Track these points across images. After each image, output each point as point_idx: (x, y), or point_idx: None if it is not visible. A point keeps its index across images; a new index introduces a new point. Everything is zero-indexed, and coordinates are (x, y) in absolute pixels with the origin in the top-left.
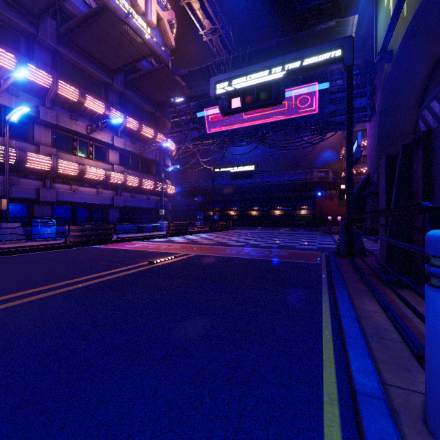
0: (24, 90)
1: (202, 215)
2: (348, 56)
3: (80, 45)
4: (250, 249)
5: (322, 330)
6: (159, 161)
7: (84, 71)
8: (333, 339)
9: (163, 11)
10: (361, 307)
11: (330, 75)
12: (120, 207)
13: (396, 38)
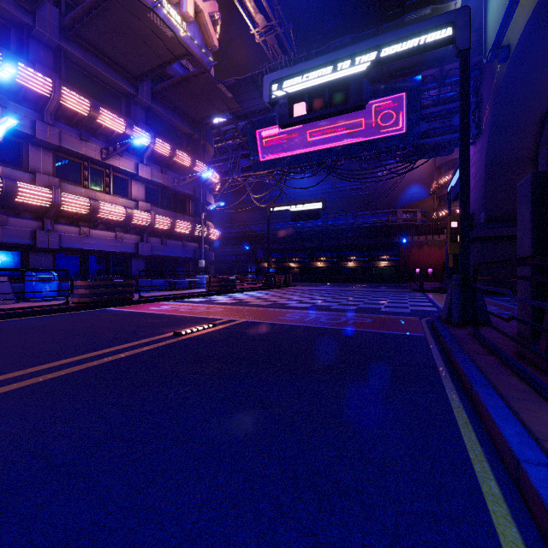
0: (15, 99)
1: (254, 268)
2: (462, 35)
3: (91, 41)
4: (319, 314)
5: (479, 484)
6: (198, 198)
7: (99, 78)
8: (511, 514)
9: (203, 1)
10: (545, 434)
11: (421, 84)
12: (147, 256)
13: (514, 28)
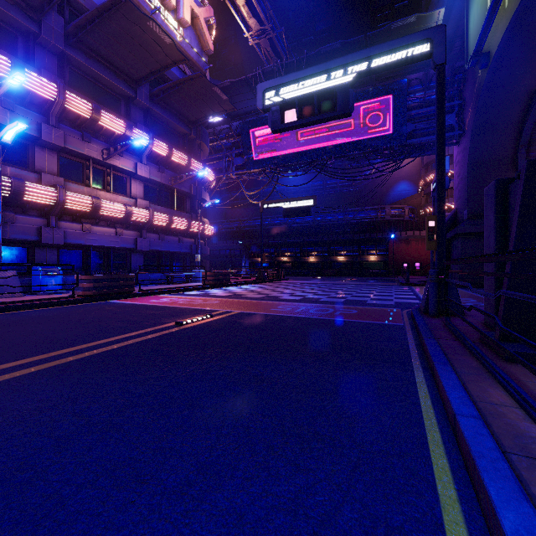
0: (22, 103)
1: (248, 262)
2: (438, 51)
3: (93, 47)
4: (309, 306)
5: (426, 433)
6: (194, 195)
7: (100, 81)
8: (446, 452)
9: (198, 7)
10: (481, 397)
11: (408, 87)
12: (145, 251)
13: (494, 37)
